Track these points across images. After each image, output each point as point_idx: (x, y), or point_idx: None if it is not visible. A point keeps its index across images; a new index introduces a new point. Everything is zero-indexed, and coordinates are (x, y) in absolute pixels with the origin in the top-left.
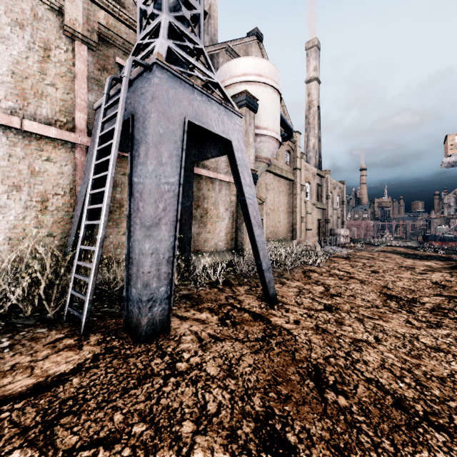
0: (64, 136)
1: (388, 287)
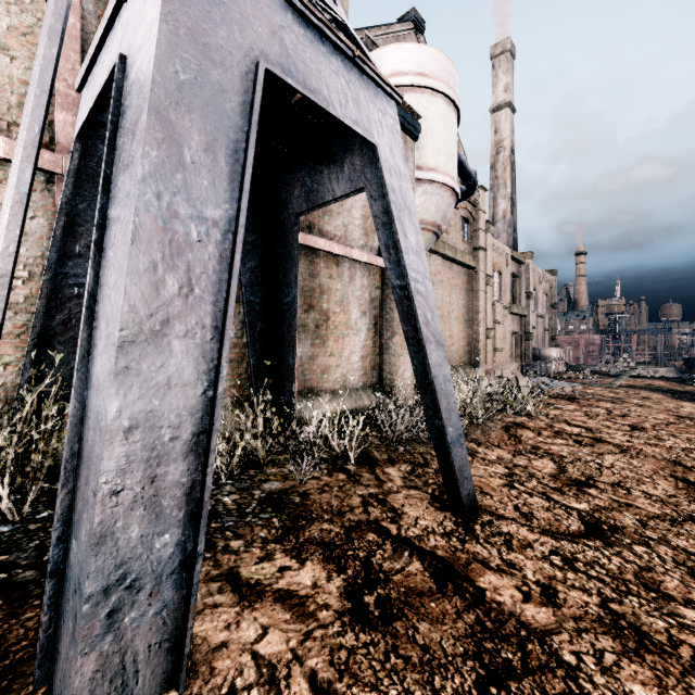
0: None
1: (684, 464)
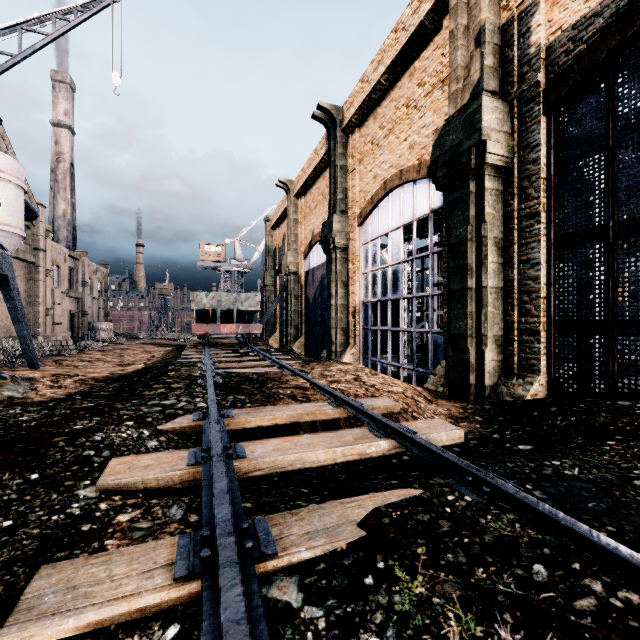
0: None
1: (123, 361)
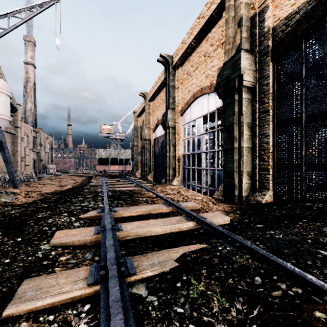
0: None
1: (61, 184)
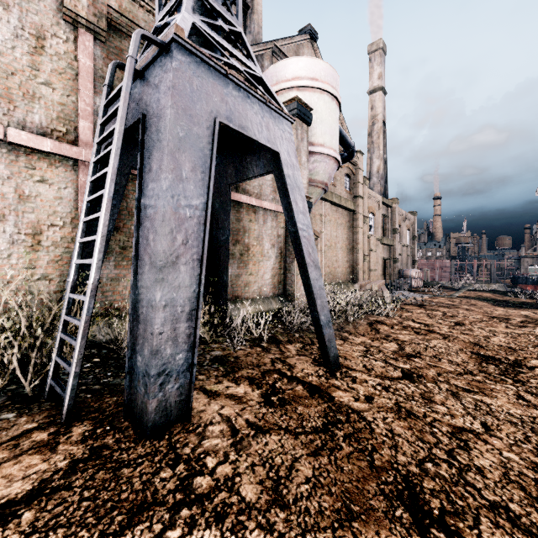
0: (63, 150)
1: (481, 344)
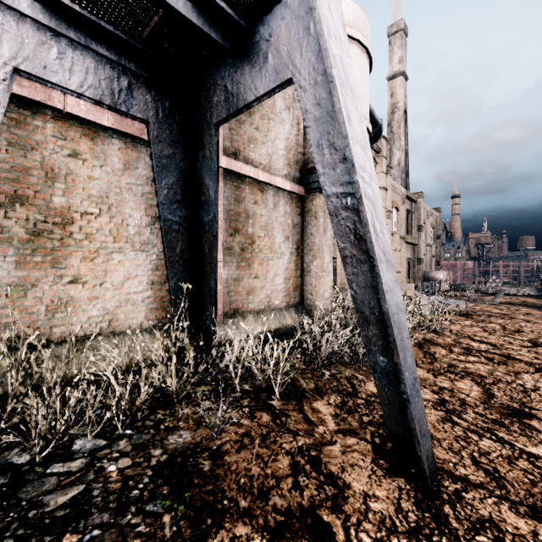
0: None
1: None
